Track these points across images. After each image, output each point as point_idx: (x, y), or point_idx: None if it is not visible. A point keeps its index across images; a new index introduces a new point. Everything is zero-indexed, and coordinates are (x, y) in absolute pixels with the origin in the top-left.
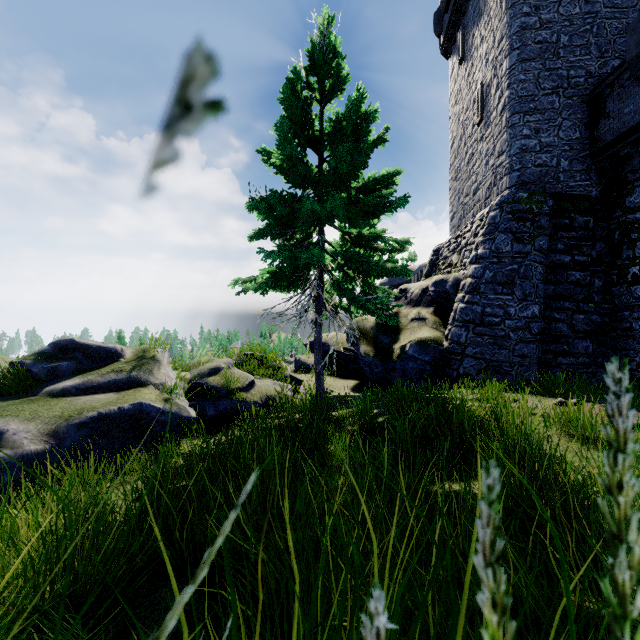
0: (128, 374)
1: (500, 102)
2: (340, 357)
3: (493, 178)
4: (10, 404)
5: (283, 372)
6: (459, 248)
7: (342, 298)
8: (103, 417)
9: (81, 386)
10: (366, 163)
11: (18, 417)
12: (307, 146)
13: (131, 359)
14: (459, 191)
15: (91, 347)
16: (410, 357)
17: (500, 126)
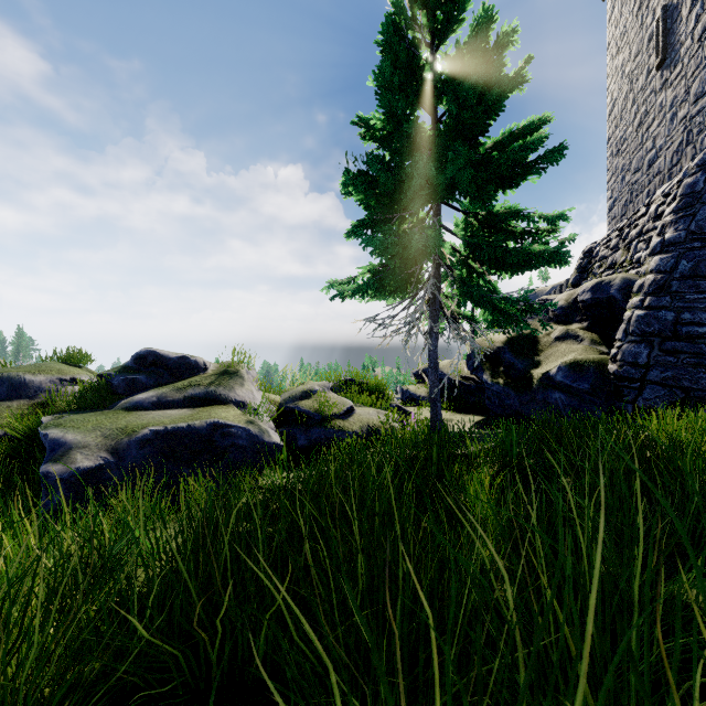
0: (206, 389)
1: (699, 22)
2: (457, 388)
3: (685, 135)
4: (81, 415)
5: (388, 400)
6: (626, 241)
7: (467, 298)
8: (170, 435)
9: (154, 399)
10: (504, 105)
11: (79, 428)
12: (420, 103)
13: (212, 374)
14: (623, 168)
15: (171, 359)
16: (558, 385)
17: (699, 56)
